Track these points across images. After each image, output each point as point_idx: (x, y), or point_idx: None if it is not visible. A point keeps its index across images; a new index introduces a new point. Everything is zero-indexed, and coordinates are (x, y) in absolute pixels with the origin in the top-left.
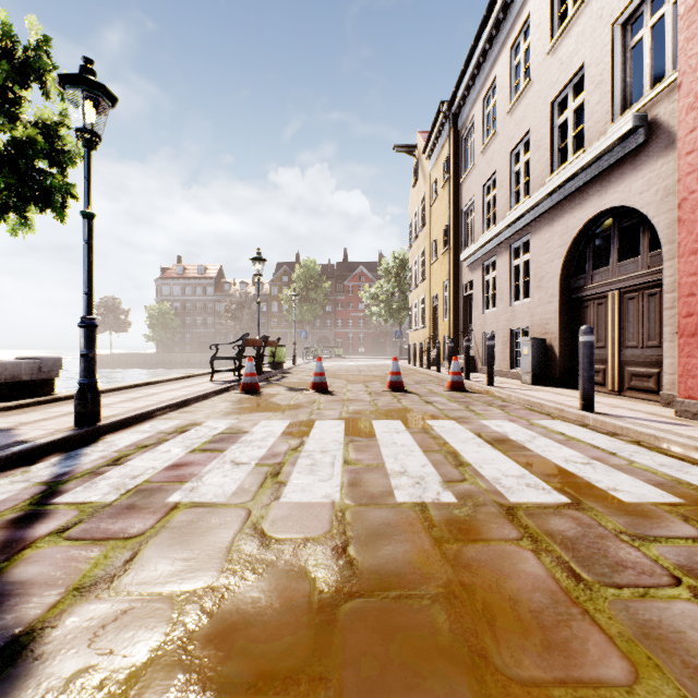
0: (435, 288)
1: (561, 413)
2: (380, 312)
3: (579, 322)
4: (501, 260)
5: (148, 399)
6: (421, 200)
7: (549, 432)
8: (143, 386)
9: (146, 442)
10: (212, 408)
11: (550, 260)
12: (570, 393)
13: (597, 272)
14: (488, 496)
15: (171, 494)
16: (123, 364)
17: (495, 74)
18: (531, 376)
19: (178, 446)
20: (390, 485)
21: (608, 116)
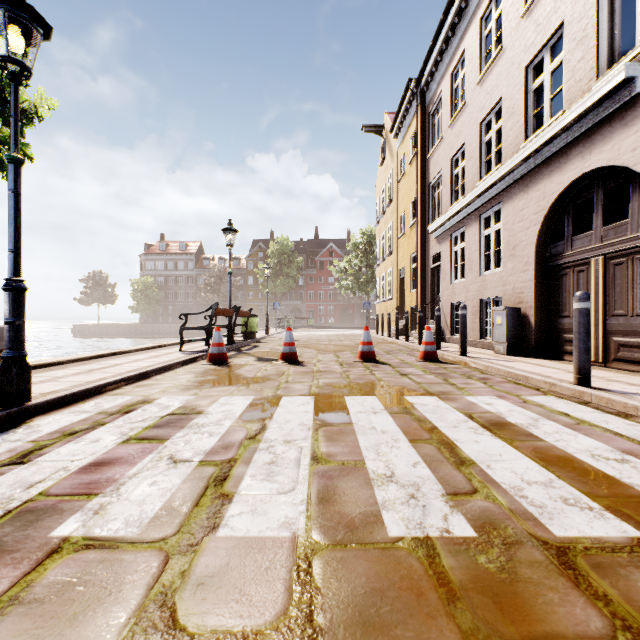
0: (402, 261)
1: (551, 388)
2: (348, 285)
3: (557, 290)
4: (470, 230)
5: (105, 371)
6: (388, 177)
7: (549, 412)
8: (108, 356)
9: (77, 426)
10: (172, 381)
11: (524, 227)
12: (551, 364)
13: (577, 238)
14: (518, 524)
15: (64, 520)
16: (110, 334)
17: (464, 47)
18: (505, 346)
19: (112, 433)
20: (376, 502)
21: (592, 72)
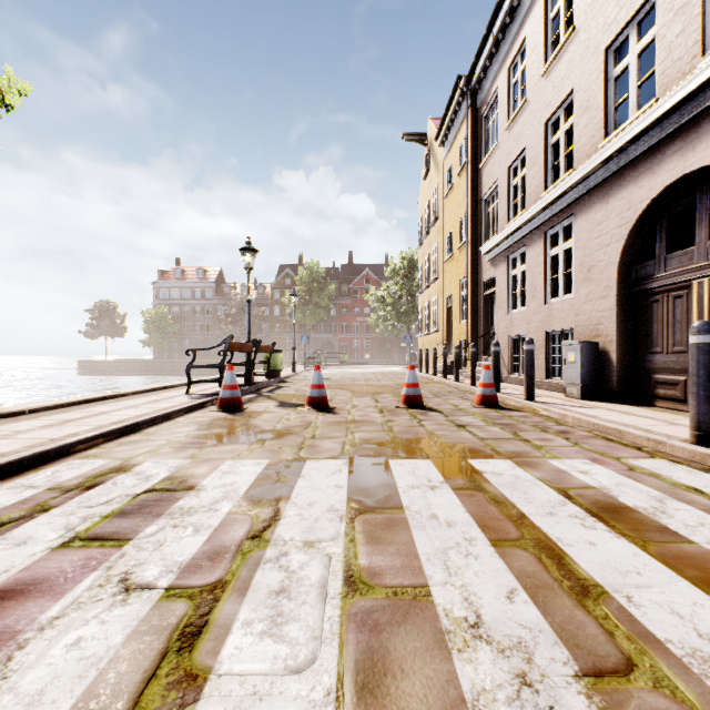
0: (450, 287)
1: (658, 447)
2: (387, 316)
3: (645, 321)
4: (533, 250)
5: (83, 423)
6: (433, 192)
7: (673, 487)
8: (97, 401)
9: (8, 514)
10: (166, 436)
11: (603, 244)
12: (641, 411)
13: (673, 255)
14: None
15: None
16: (118, 371)
17: (525, 34)
18: (580, 389)
19: (53, 527)
20: (461, 697)
21: (696, 47)
